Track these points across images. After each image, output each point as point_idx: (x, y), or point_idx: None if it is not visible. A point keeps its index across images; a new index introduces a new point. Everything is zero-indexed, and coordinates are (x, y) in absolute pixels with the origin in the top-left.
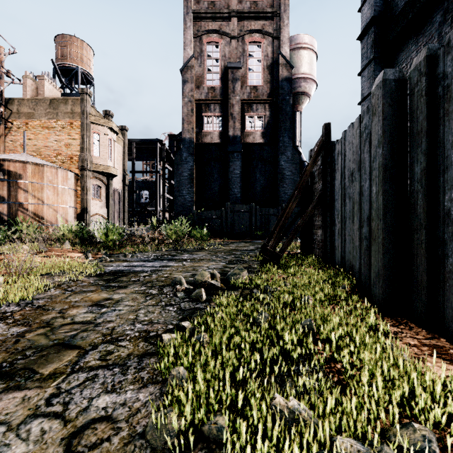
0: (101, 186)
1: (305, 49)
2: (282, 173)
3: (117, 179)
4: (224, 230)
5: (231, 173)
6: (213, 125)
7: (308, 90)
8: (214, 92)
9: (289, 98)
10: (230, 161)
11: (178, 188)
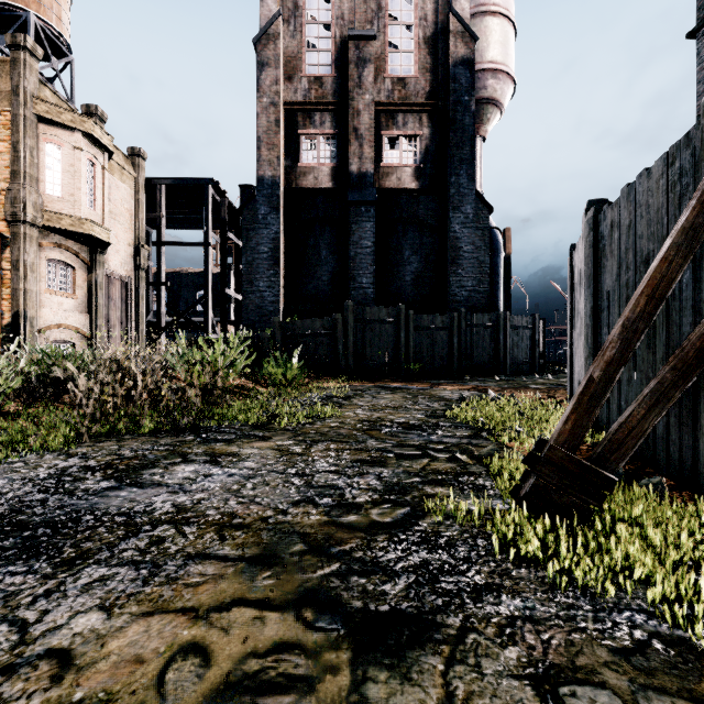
0: (75, 266)
1: (495, 15)
2: (455, 246)
3: (119, 255)
4: (339, 360)
5: (355, 245)
6: (319, 154)
7: (499, 96)
8: (320, 88)
9: (470, 98)
10: (353, 221)
11: (250, 277)
